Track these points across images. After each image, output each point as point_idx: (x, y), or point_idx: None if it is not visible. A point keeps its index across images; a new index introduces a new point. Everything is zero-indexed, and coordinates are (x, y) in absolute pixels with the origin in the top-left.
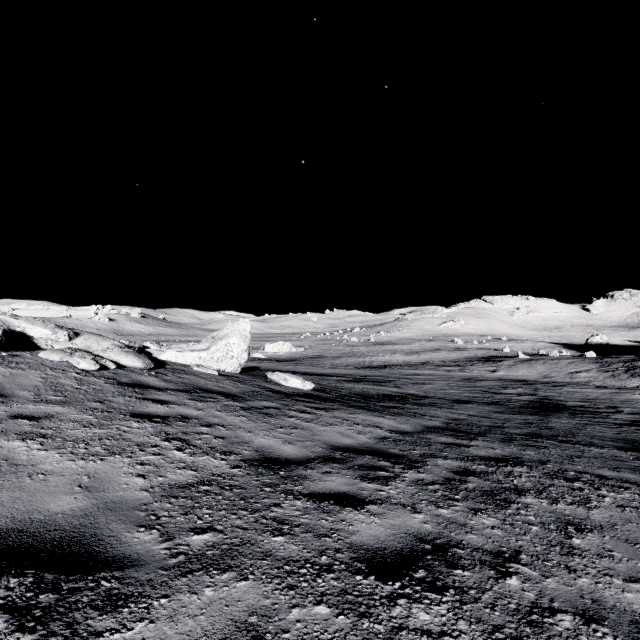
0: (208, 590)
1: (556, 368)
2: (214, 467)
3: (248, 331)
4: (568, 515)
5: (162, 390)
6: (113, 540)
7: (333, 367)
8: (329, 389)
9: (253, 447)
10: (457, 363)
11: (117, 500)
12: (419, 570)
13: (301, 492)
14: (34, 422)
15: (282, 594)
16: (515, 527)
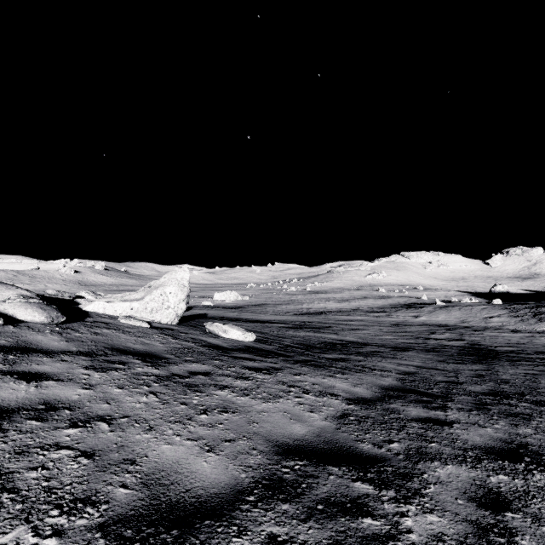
0: None
1: (471, 314)
2: None
3: (187, 280)
4: None
5: (53, 354)
6: None
7: (274, 314)
8: (271, 339)
9: (141, 473)
10: (383, 309)
11: None
12: None
13: None
14: None
15: None
16: None
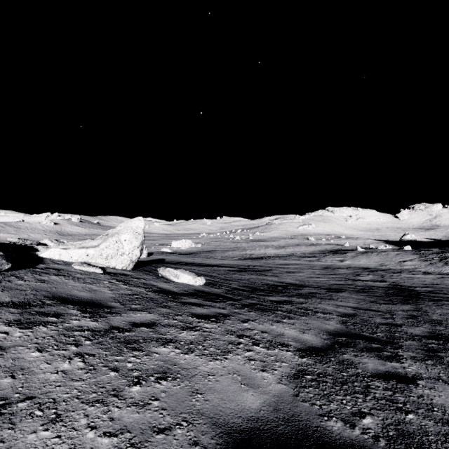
0: None
1: (388, 258)
2: None
3: (141, 228)
4: None
5: None
6: None
7: (223, 259)
8: (220, 282)
9: None
10: (314, 255)
11: None
12: None
13: None
14: None
15: None
16: None
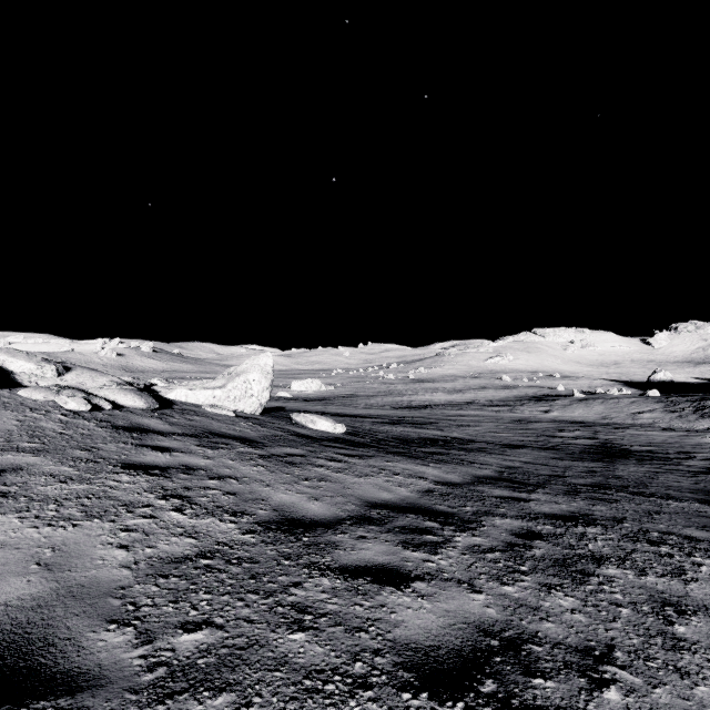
0: None
1: (616, 408)
2: (220, 533)
3: (270, 366)
4: (662, 591)
5: (165, 435)
6: (69, 645)
7: (367, 407)
8: (363, 432)
9: (271, 505)
10: (506, 403)
11: (86, 582)
12: (487, 681)
13: (329, 565)
14: None
15: None
16: (600, 610)
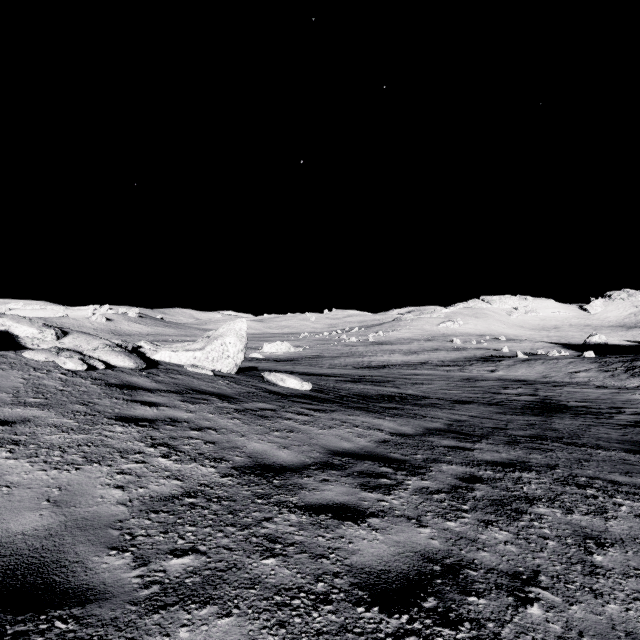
0: (183, 631)
1: (555, 368)
2: (202, 476)
3: (244, 330)
4: (585, 527)
5: (152, 391)
6: (77, 567)
7: (331, 367)
8: (327, 389)
9: (246, 453)
10: (456, 363)
11: (89, 516)
12: (429, 598)
13: (296, 504)
14: (7, 427)
15: (271, 634)
16: (530, 542)
